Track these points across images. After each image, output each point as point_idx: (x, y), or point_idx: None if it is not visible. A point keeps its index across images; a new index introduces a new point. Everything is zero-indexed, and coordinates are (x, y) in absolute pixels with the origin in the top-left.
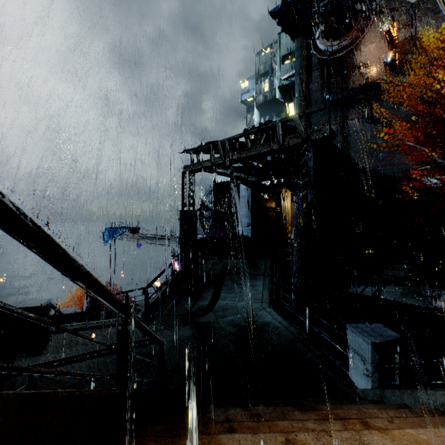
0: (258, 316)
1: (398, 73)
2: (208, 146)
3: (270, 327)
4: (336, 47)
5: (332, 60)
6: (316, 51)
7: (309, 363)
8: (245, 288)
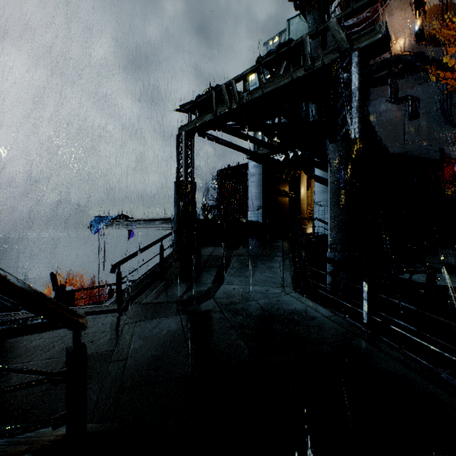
0: (280, 303)
1: (426, 44)
2: (210, 94)
3: (303, 317)
4: (354, 20)
5: (350, 35)
6: None
7: (390, 373)
8: (258, 271)
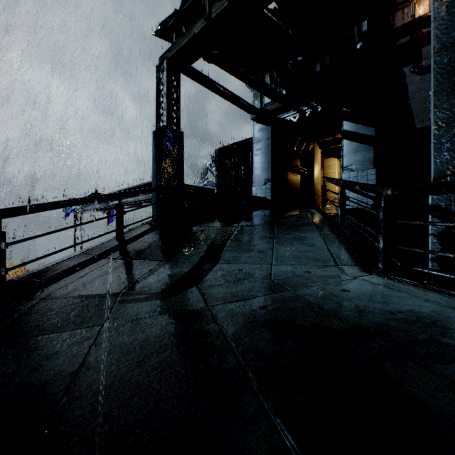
0: (355, 296)
1: None
2: None
3: None
4: None
5: None
6: None
7: None
8: (280, 243)
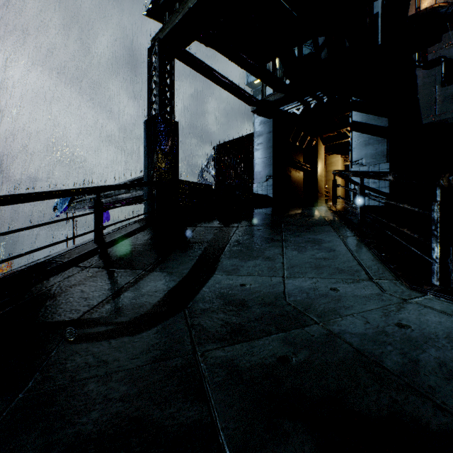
0: (426, 338)
1: None
2: None
3: None
4: None
5: None
6: None
7: None
8: (291, 248)
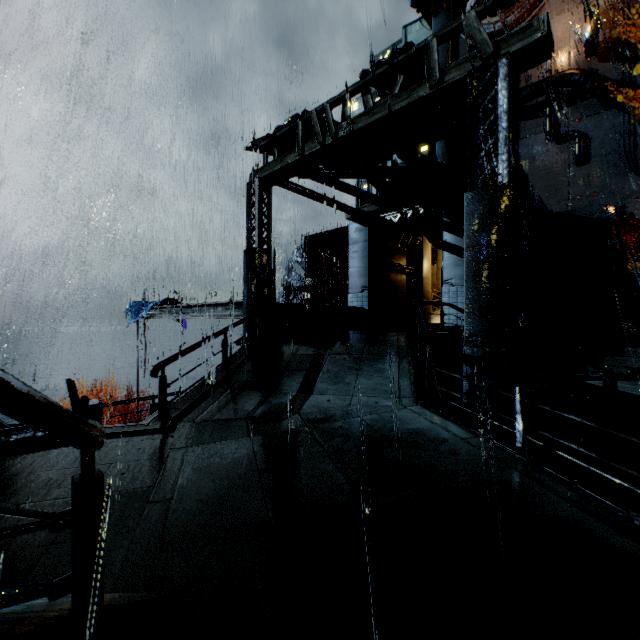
0: (396, 420)
1: (600, 59)
2: (294, 124)
3: (428, 439)
4: (498, 25)
5: None
6: (465, 35)
7: (558, 518)
8: (363, 376)
